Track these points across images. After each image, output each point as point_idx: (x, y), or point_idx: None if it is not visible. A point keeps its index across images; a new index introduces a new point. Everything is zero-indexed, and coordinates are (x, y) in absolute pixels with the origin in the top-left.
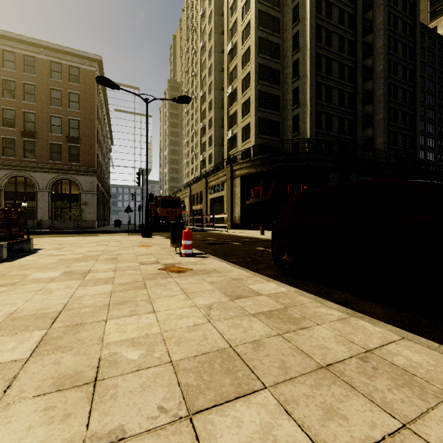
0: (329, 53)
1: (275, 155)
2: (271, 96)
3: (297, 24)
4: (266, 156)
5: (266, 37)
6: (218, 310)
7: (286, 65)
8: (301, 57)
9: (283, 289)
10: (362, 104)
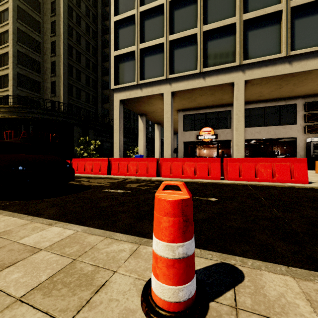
0: (79, 48)
1: (29, 107)
2: (32, 59)
3: (55, 16)
4: (21, 106)
5: (26, 9)
6: None
7: (46, 41)
8: (57, 41)
9: None
10: (103, 88)
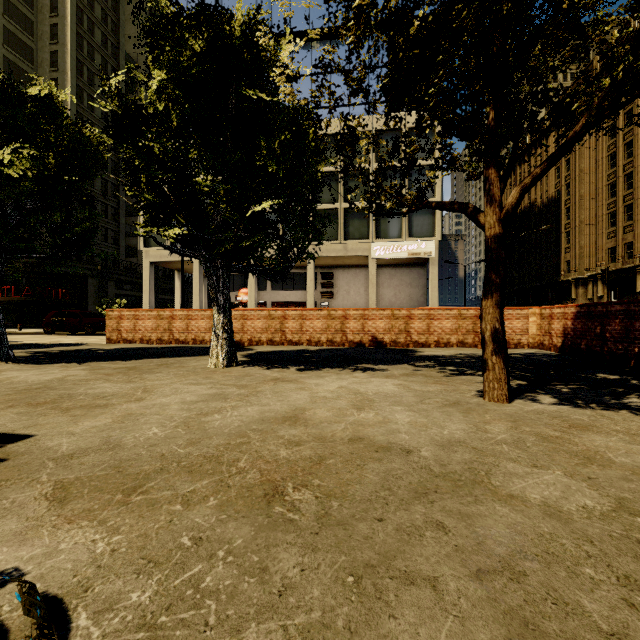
0: None
1: None
2: None
3: None
4: None
5: None
6: (34, 336)
7: None
8: None
9: (49, 335)
10: (128, 215)
